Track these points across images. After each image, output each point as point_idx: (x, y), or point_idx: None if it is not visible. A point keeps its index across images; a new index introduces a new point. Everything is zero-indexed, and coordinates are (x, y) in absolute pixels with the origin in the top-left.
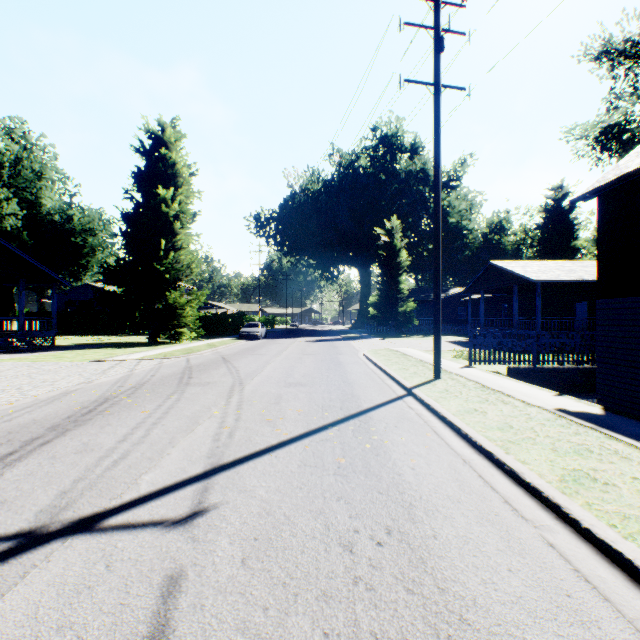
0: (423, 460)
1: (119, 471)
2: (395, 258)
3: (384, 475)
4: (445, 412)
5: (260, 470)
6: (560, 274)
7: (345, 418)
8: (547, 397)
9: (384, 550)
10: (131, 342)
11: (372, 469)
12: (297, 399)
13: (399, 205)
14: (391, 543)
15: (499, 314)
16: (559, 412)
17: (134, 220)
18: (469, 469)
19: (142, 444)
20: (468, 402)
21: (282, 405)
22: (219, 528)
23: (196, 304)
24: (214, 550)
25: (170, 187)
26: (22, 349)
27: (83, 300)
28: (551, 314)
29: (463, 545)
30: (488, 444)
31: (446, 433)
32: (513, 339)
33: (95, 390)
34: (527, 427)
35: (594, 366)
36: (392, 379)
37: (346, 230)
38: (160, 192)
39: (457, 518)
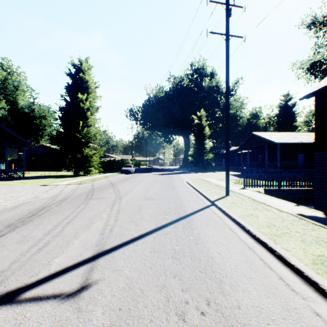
0: (225, 247)
1: (40, 255)
2: (202, 131)
3: (202, 258)
4: (234, 216)
5: (126, 255)
6: (289, 139)
7: (177, 219)
8: (290, 206)
9: (206, 319)
10: (64, 175)
11: (195, 254)
12: (150, 207)
13: (204, 104)
14: (210, 313)
15: (256, 160)
16: (299, 216)
17: (66, 111)
18: (253, 254)
19: (58, 236)
20: (246, 209)
21: (142, 211)
22: (96, 300)
23: (98, 155)
24: (91, 319)
25: (85, 94)
26: (6, 179)
27: (40, 153)
28: (284, 160)
29: (259, 314)
30: (263, 237)
31: (236, 229)
32: (267, 173)
33: (39, 202)
34: (283, 225)
35: (311, 188)
36: (202, 195)
37: (177, 117)
38: (79, 96)
39: (251, 291)
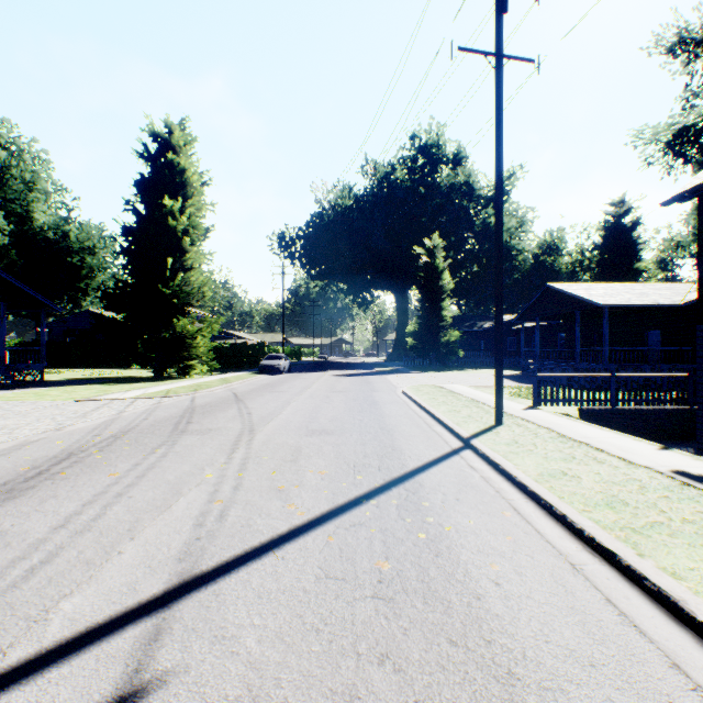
0: (510, 565)
1: (28, 591)
2: (437, 281)
3: (454, 599)
4: (523, 477)
5: (255, 588)
6: (631, 298)
7: (385, 485)
8: (651, 452)
9: None
10: (134, 377)
11: (433, 585)
12: (321, 454)
13: (440, 222)
14: None
15: (555, 344)
16: (680, 476)
17: (136, 236)
18: (586, 585)
19: (87, 533)
20: (549, 460)
21: (300, 464)
22: None
23: (209, 333)
24: None
25: (179, 198)
26: (1, 385)
27: (84, 329)
28: (617, 344)
29: None
30: (604, 536)
31: (531, 511)
32: (586, 374)
33: (61, 441)
34: (648, 503)
35: (685, 407)
36: (441, 424)
37: (381, 250)
38: (166, 203)
39: None
